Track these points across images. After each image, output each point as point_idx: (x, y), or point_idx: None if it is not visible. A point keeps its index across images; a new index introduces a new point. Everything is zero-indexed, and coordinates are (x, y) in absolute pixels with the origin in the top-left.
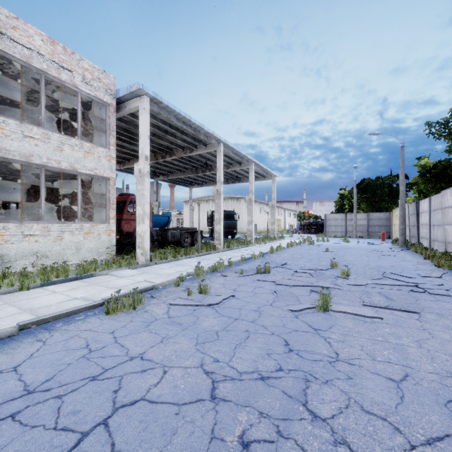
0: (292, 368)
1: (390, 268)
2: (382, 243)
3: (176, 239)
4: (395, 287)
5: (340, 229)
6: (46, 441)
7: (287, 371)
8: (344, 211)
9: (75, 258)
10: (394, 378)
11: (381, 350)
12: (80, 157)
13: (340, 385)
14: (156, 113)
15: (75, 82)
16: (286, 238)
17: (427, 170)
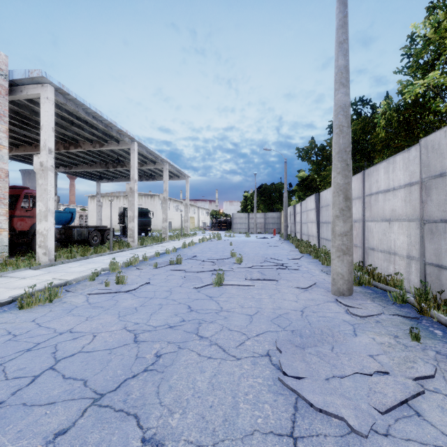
0: (192, 319)
1: (272, 255)
2: (273, 237)
3: (84, 237)
4: (269, 267)
5: (244, 226)
6: (3, 385)
7: (188, 321)
8: (247, 211)
9: None
10: (250, 314)
11: (248, 302)
12: None
13: (220, 322)
14: (61, 103)
15: None
16: (199, 234)
17: (301, 181)
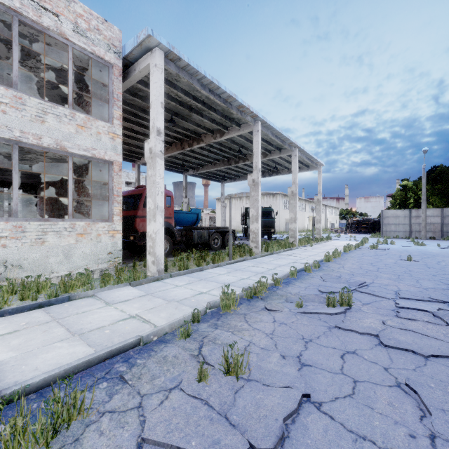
0: None
1: None
2: None
3: (204, 240)
4: None
5: (402, 228)
6: None
7: None
8: (407, 206)
9: (64, 267)
10: None
11: None
12: (70, 132)
13: None
14: (175, 79)
15: (64, 30)
16: (333, 238)
17: None
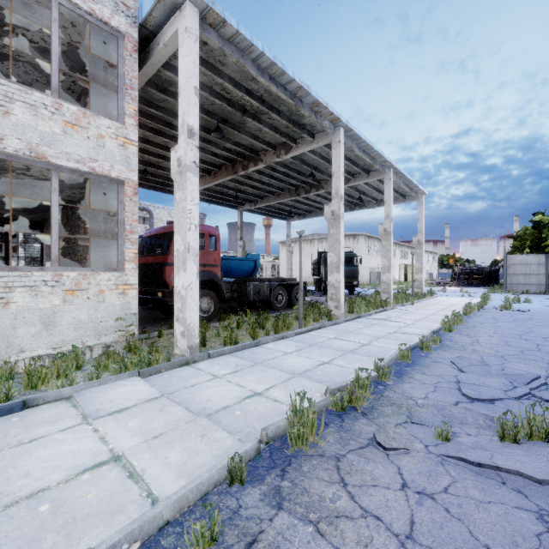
0: None
1: None
2: None
3: (263, 296)
4: None
5: (536, 279)
6: None
7: None
8: (542, 250)
9: (43, 342)
10: None
11: None
12: (53, 133)
13: None
14: (219, 61)
15: None
16: (437, 294)
17: None
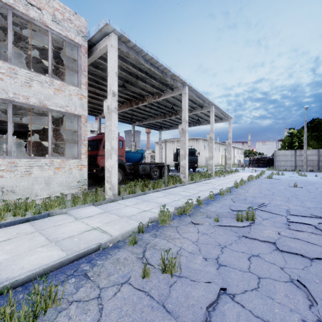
0: None
1: None
2: None
3: (147, 172)
4: None
5: (290, 163)
6: None
7: None
8: (293, 148)
9: (45, 192)
10: None
11: None
12: (50, 94)
13: None
14: (126, 56)
15: (45, 20)
16: (239, 171)
17: None
